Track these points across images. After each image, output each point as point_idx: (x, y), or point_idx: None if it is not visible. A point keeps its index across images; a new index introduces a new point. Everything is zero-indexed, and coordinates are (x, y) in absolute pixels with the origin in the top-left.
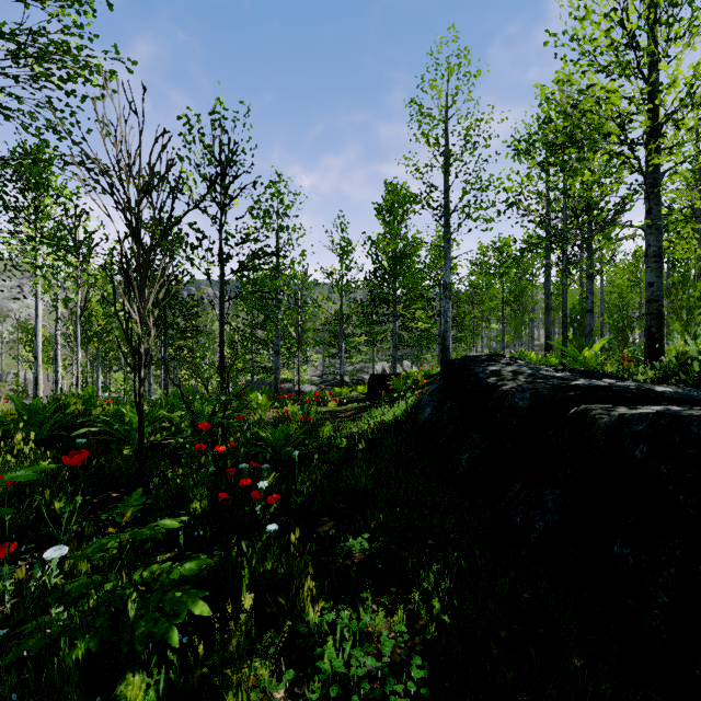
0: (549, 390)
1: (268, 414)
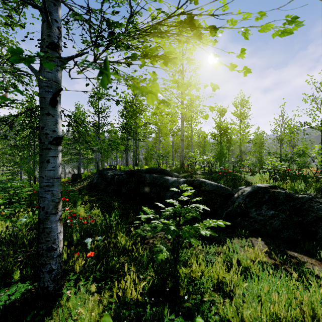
0: (114, 174)
1: None
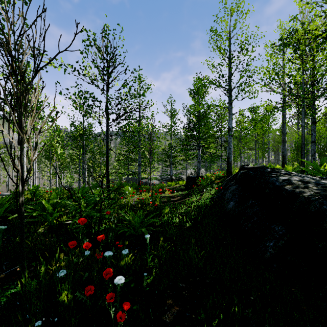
0: None
1: (134, 198)
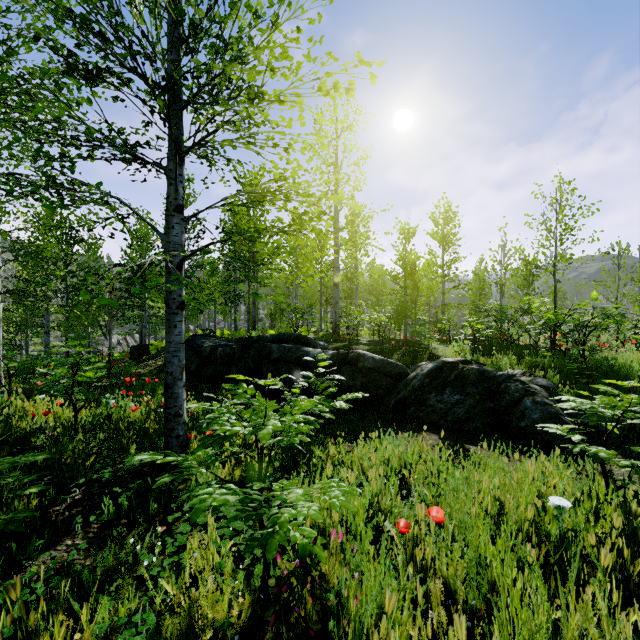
0: (215, 346)
1: None
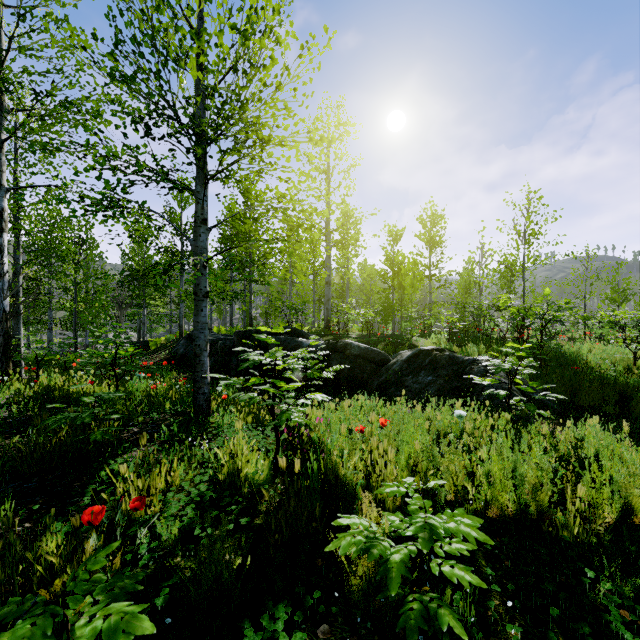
0: (215, 339)
1: None
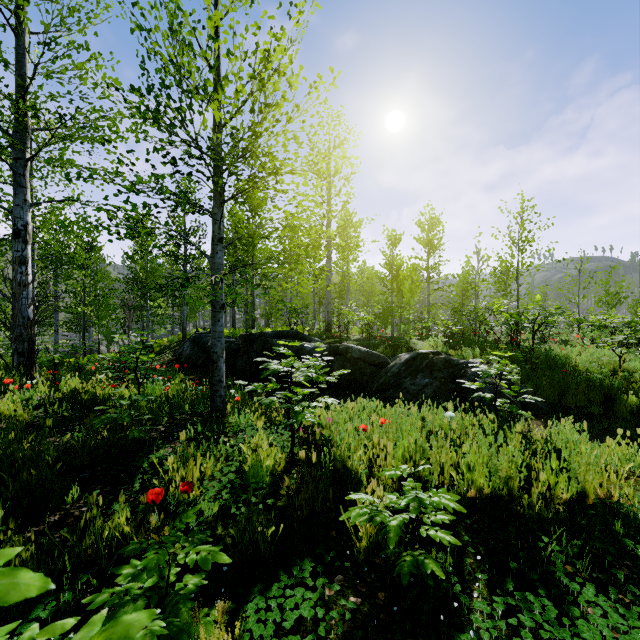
0: None
1: None
